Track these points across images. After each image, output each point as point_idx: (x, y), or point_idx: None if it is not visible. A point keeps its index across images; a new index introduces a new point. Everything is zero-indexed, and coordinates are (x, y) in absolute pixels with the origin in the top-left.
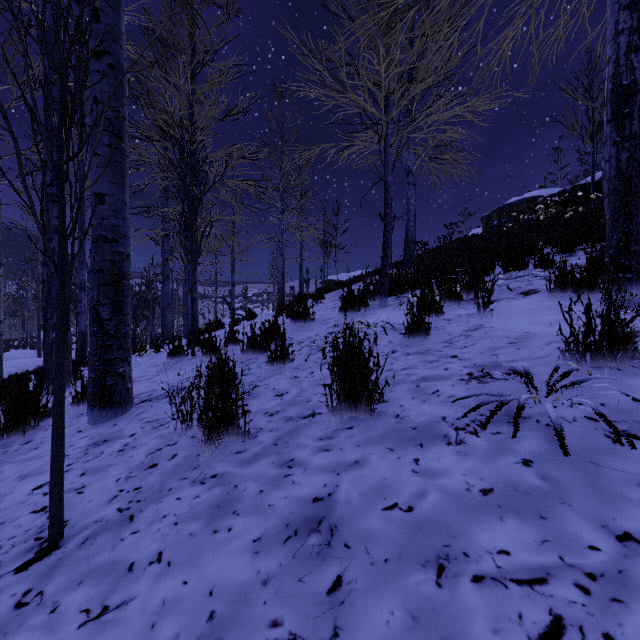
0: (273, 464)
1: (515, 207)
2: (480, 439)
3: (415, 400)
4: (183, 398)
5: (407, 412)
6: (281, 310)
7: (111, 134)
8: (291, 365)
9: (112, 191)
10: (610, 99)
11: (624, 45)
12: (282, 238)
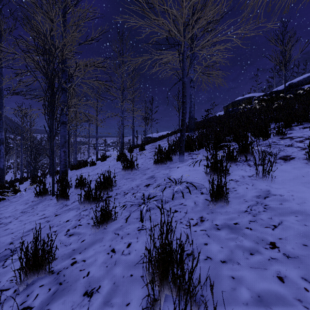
0: None
1: (240, 102)
2: None
3: None
4: None
5: None
6: (119, 157)
7: None
8: (113, 226)
9: None
10: None
11: None
12: (122, 115)
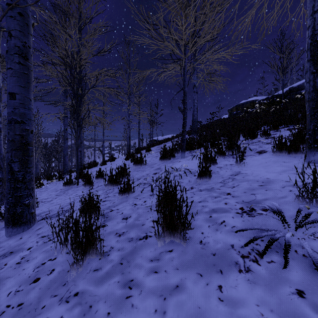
0: (118, 284)
1: (244, 105)
2: (261, 267)
3: (211, 228)
4: (61, 227)
5: (207, 239)
6: (128, 157)
7: (20, 56)
8: (133, 195)
9: (21, 91)
10: (309, 48)
11: (317, 19)
12: (129, 118)
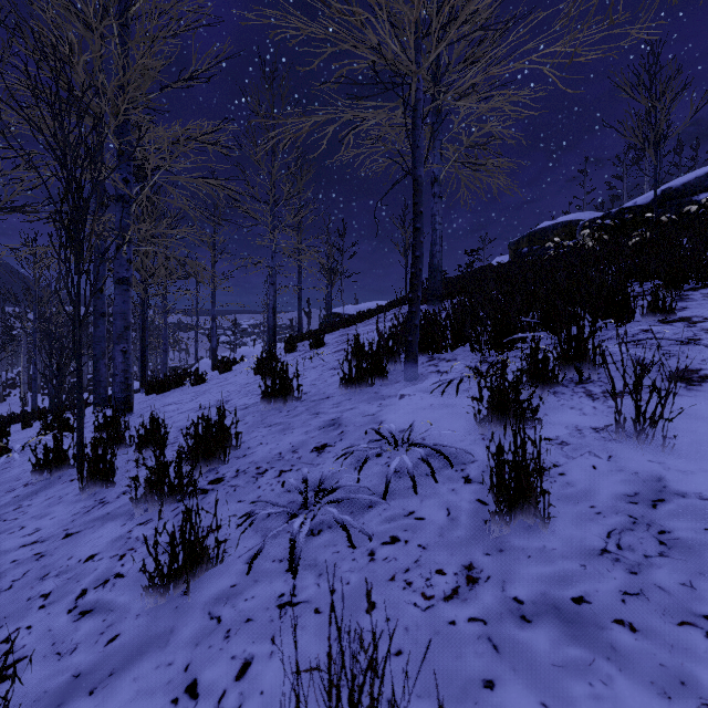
0: None
1: (549, 232)
2: None
3: None
4: None
5: None
6: (261, 365)
7: None
8: (210, 585)
9: None
10: None
11: None
12: (273, 263)
